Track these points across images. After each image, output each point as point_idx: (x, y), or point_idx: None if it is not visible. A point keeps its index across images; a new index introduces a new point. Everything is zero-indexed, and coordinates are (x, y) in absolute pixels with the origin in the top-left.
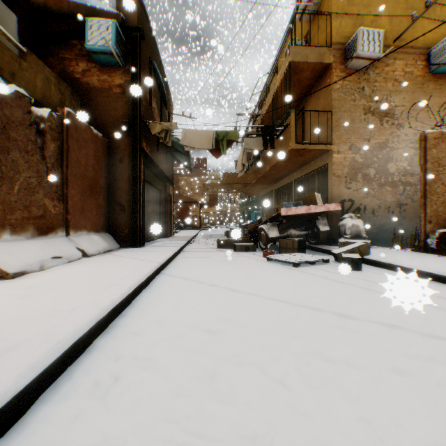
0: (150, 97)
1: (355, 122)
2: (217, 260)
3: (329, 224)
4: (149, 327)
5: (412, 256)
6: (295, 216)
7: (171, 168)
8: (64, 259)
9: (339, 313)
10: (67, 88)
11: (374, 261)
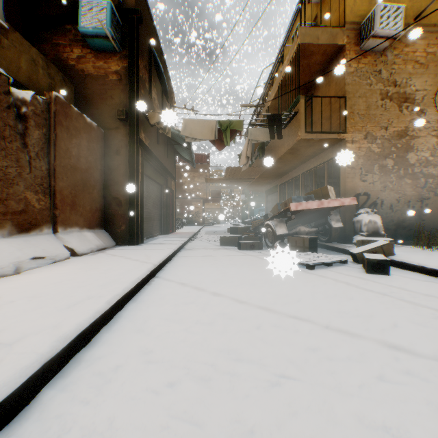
0: (149, 87)
1: (371, 109)
2: (220, 260)
3: (341, 220)
4: (125, 364)
5: None
6: (304, 211)
7: (173, 163)
8: (47, 260)
9: (387, 342)
10: (57, 73)
11: (401, 263)
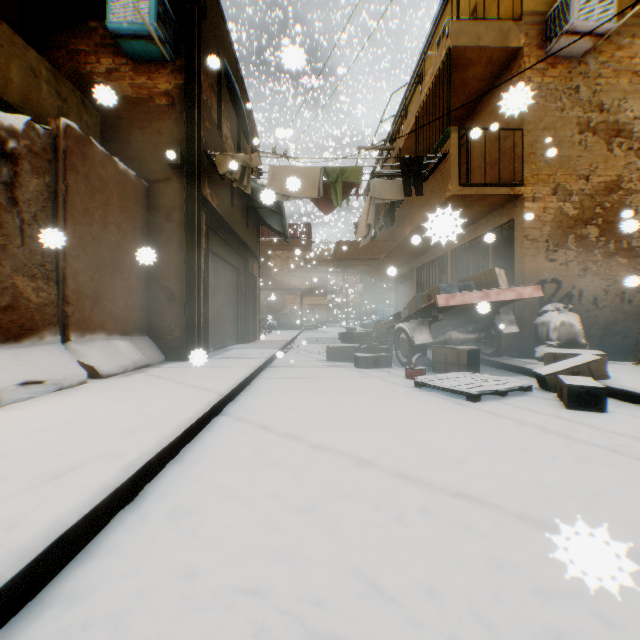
0: (218, 118)
1: (563, 148)
2: (327, 384)
3: (516, 321)
4: (138, 606)
5: None
6: (458, 308)
7: (256, 236)
8: (48, 385)
9: None
10: (73, 91)
11: (622, 392)
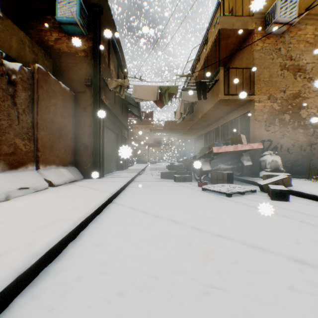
0: (108, 61)
1: (273, 77)
2: (161, 189)
3: (251, 159)
4: (84, 275)
5: None
6: (223, 153)
7: (126, 118)
8: (31, 189)
9: (293, 257)
10: (40, 50)
11: (297, 192)
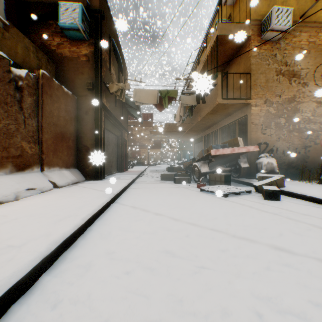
0: (109, 65)
1: (269, 82)
2: (161, 190)
3: (248, 161)
4: (96, 260)
5: (321, 188)
6: (221, 155)
7: (126, 120)
8: (37, 190)
9: (274, 245)
10: (43, 56)
11: (289, 192)
